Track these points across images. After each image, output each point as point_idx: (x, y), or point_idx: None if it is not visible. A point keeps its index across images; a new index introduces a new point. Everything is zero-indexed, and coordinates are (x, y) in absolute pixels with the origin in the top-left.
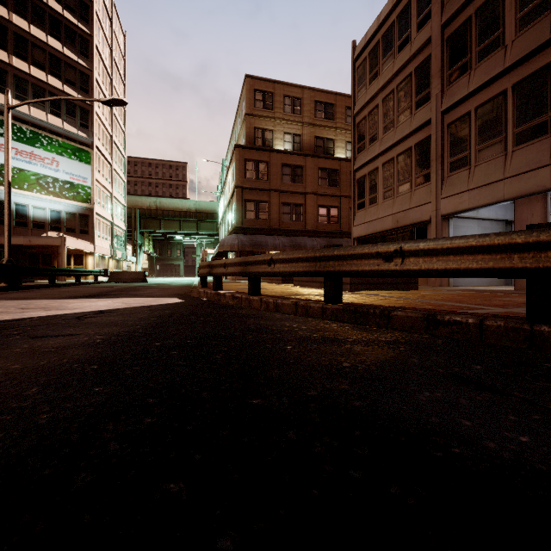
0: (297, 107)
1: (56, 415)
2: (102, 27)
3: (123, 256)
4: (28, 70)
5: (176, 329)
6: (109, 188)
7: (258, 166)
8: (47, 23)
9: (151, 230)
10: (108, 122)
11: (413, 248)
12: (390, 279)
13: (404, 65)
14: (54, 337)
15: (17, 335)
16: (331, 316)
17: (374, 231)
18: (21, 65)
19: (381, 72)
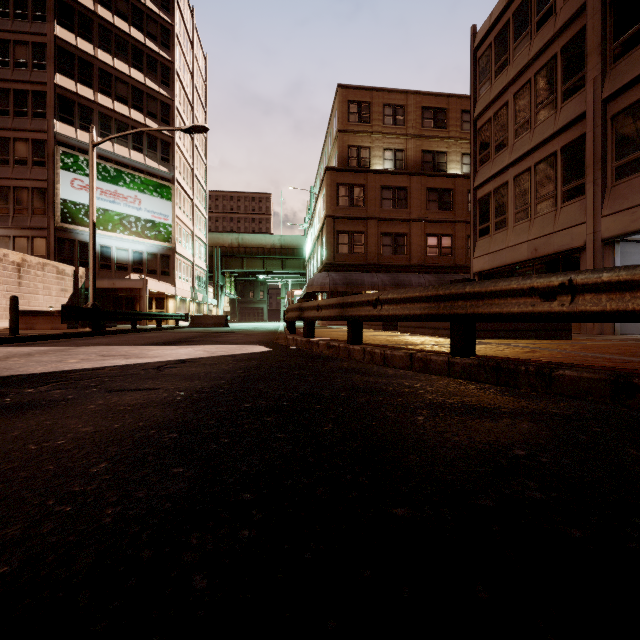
0: (399, 116)
1: (124, 510)
2: (183, 52)
3: (204, 298)
4: (112, 106)
5: (266, 385)
6: (190, 225)
7: (353, 191)
8: (130, 55)
9: (232, 270)
10: (188, 154)
11: (591, 280)
12: (531, 324)
13: (545, 46)
14: (132, 391)
15: (94, 387)
16: (461, 373)
17: (502, 263)
18: (105, 101)
19: (512, 60)
